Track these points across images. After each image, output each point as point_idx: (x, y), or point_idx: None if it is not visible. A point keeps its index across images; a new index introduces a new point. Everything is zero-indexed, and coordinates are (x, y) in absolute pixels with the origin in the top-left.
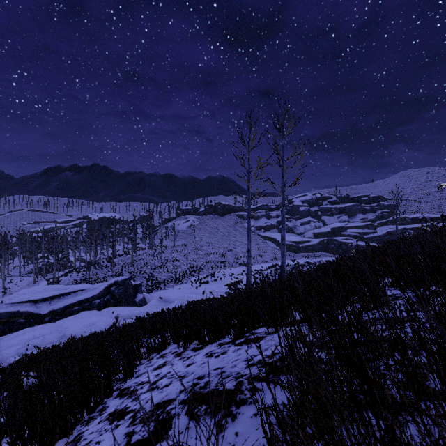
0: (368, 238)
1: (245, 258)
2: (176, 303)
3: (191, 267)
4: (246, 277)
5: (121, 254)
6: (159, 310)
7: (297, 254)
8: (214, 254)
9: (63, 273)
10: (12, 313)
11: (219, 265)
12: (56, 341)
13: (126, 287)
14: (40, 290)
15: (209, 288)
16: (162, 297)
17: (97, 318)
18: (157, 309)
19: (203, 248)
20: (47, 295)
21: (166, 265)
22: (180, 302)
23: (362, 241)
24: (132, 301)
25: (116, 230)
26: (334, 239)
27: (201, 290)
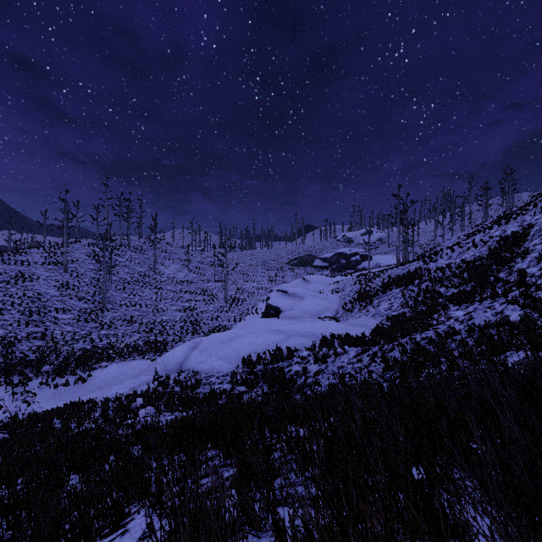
0: None
1: None
2: None
3: None
4: None
5: None
6: None
7: None
8: None
9: None
10: None
11: None
12: None
13: None
14: None
15: None
16: None
17: None
18: None
19: None
20: None
21: None
22: None
23: None
24: None
25: None
26: None
27: None
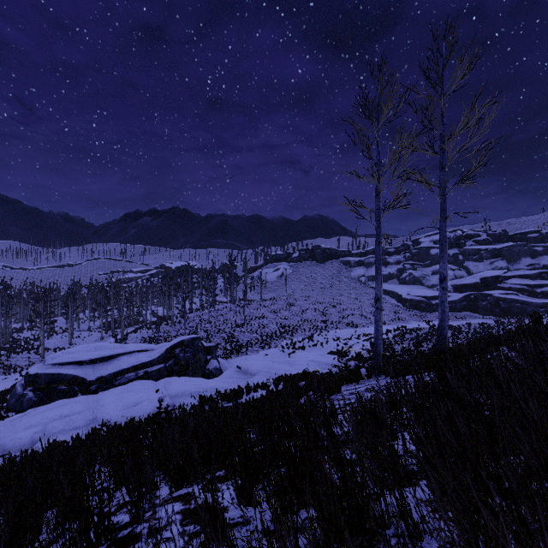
0: (544, 293)
1: (354, 318)
2: (260, 377)
3: (282, 326)
4: (357, 343)
5: (198, 309)
6: (236, 386)
7: (428, 314)
8: (312, 311)
9: (134, 329)
10: (52, 377)
11: (318, 325)
12: (83, 427)
13: (194, 350)
14: (90, 348)
15: (307, 357)
16: (240, 366)
17: (144, 395)
18: (233, 385)
19: (298, 303)
20: (95, 356)
21: (251, 323)
22: (266, 375)
23: (532, 297)
24: (202, 369)
25: (191, 279)
26: (486, 293)
27: (295, 358)
